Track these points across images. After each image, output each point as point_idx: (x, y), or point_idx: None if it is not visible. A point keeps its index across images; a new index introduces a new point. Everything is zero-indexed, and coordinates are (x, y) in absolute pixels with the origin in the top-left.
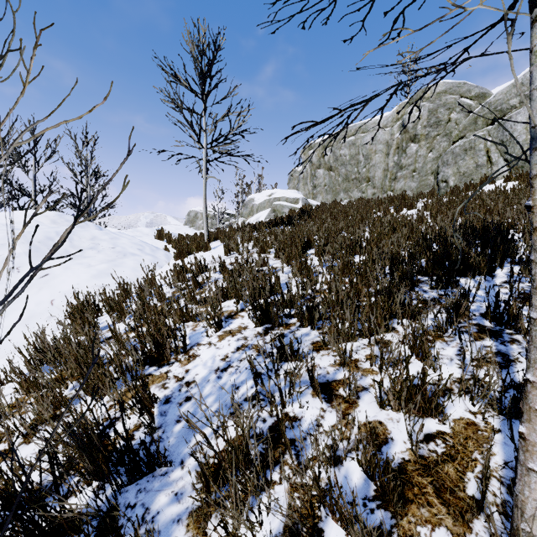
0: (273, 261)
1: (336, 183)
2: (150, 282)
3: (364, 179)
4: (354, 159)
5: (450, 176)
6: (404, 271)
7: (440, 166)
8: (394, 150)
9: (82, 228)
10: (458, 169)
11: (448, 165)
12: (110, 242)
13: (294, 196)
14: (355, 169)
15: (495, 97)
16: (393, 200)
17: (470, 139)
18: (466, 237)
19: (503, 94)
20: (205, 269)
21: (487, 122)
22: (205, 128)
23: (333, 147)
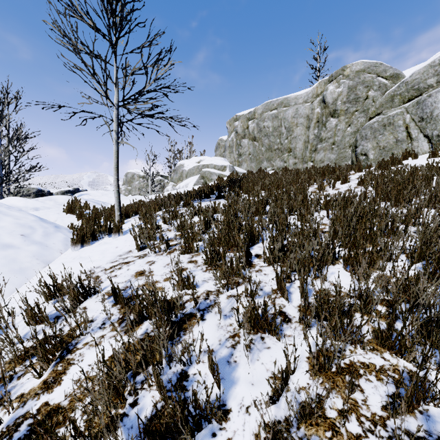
0: (202, 273)
1: (259, 152)
2: None
3: (286, 150)
4: (277, 130)
5: (369, 150)
6: None
7: (358, 140)
8: (315, 124)
9: None
10: (378, 144)
11: (367, 139)
12: None
13: (222, 164)
14: (277, 140)
15: (412, 77)
16: (324, 172)
17: (388, 115)
18: None
19: (420, 74)
20: (92, 291)
21: (404, 100)
22: (115, 80)
23: (257, 119)
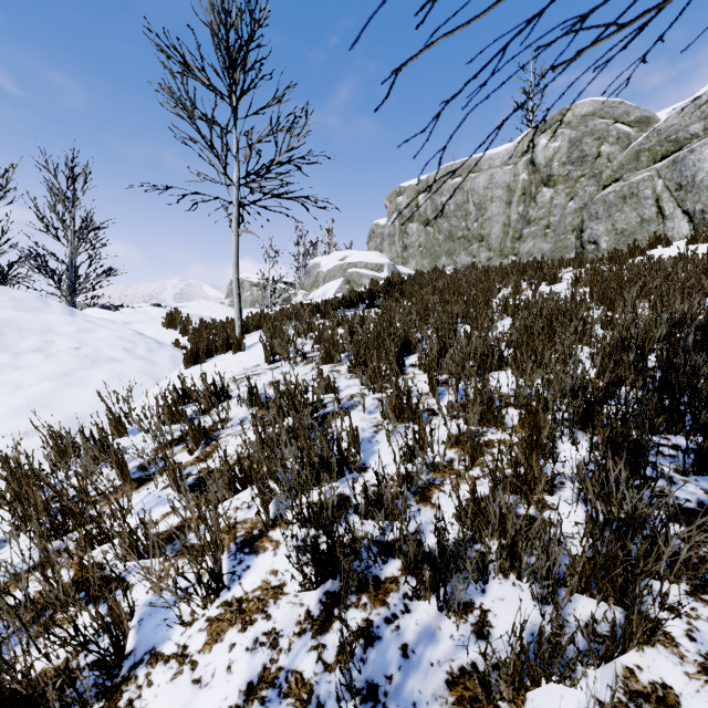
0: (345, 380)
1: (435, 243)
2: (117, 424)
3: (475, 238)
4: (461, 209)
5: (601, 235)
6: (618, 430)
7: (585, 220)
8: (519, 197)
9: (31, 313)
10: (614, 225)
11: (598, 219)
12: (74, 339)
13: (377, 261)
14: (462, 224)
15: (667, 122)
16: (526, 269)
17: (630, 182)
18: (701, 346)
19: (678, 117)
20: (225, 397)
21: (655, 157)
22: (235, 152)
23: (431, 192)
